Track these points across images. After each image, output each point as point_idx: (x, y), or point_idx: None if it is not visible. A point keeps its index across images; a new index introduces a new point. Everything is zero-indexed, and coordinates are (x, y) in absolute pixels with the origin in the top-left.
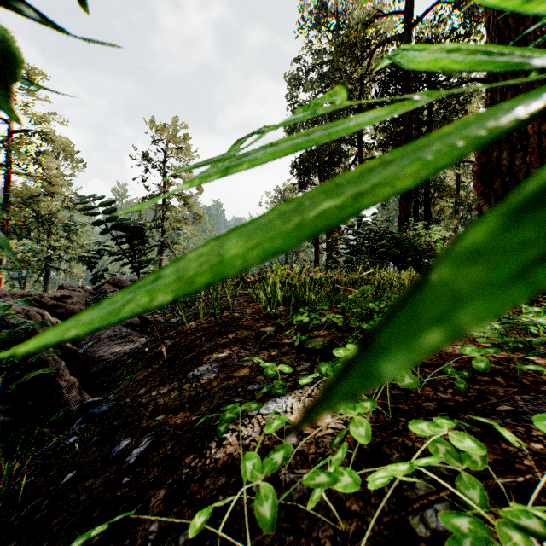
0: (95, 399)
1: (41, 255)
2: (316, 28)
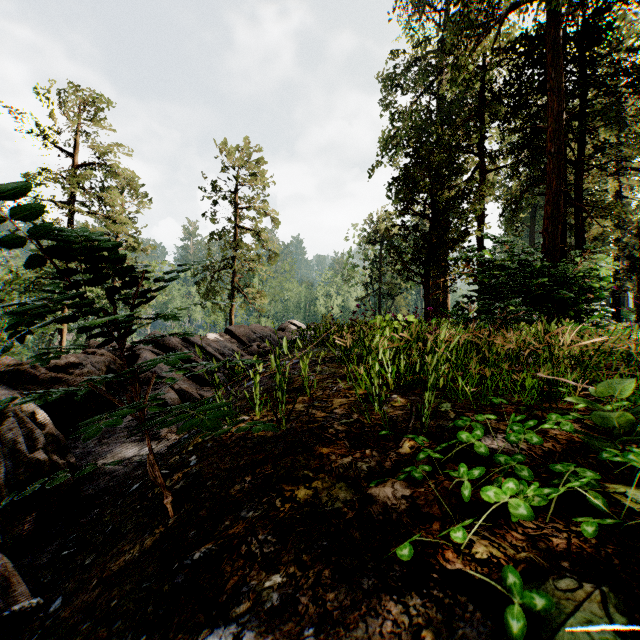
0: (30, 604)
1: (105, 301)
2: (419, 11)
